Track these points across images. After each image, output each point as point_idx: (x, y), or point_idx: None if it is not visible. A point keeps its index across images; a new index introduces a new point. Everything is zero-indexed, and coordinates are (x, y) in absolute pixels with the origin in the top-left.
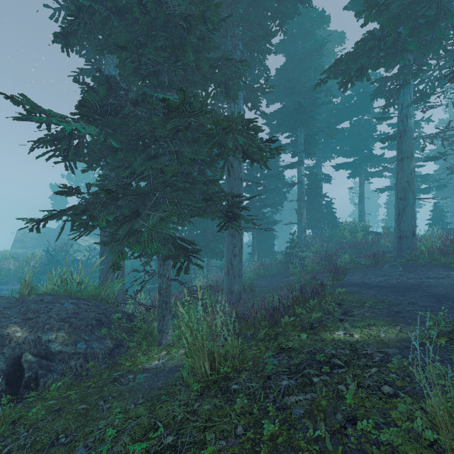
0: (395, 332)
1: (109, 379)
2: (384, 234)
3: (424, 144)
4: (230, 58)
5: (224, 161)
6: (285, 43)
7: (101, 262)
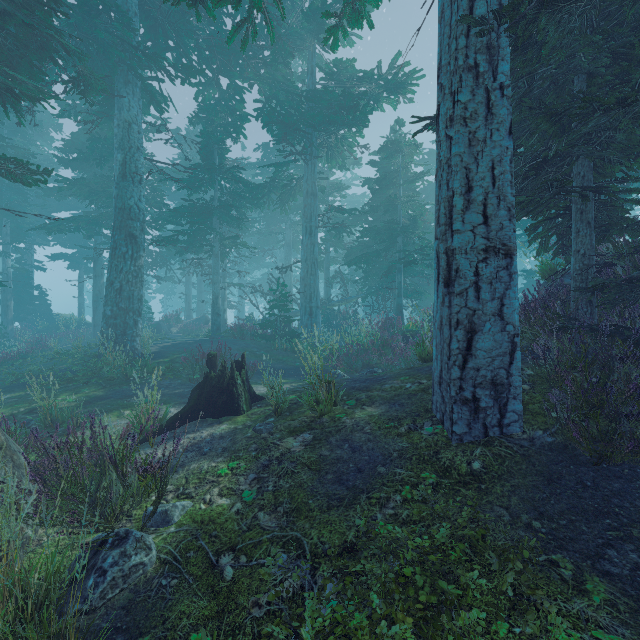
0: None
1: None
2: None
3: None
4: None
5: None
6: None
7: None
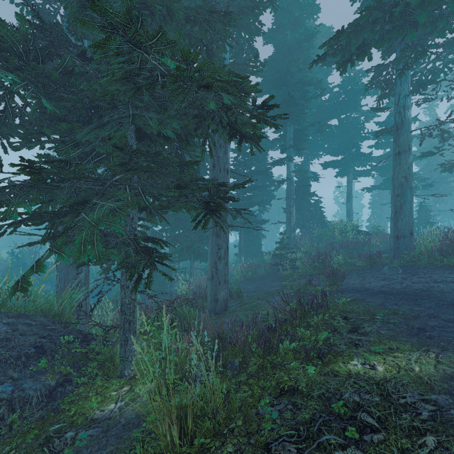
0: (431, 363)
1: (39, 440)
2: (373, 233)
3: (422, 137)
4: (213, 11)
5: (205, 139)
6: (274, 32)
7: (58, 267)
